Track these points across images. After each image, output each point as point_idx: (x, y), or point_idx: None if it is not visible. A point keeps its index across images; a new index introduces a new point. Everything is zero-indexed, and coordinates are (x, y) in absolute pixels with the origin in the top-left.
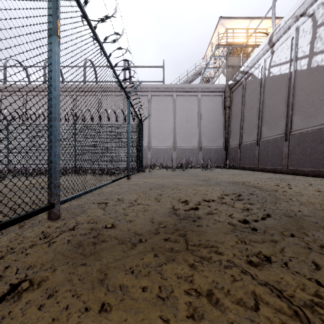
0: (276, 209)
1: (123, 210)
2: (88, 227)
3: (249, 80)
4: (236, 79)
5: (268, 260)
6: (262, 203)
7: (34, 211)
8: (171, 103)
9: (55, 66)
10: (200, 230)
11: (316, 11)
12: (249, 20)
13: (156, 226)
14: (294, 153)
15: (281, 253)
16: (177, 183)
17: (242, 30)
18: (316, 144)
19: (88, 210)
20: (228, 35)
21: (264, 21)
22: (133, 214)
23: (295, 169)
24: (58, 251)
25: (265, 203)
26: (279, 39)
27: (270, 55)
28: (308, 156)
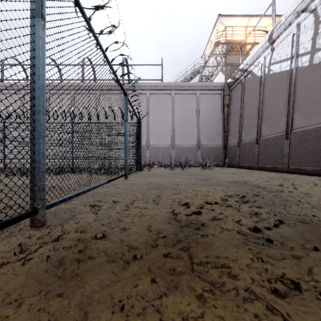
0: (288, 214)
1: (117, 215)
2: (74, 238)
3: (249, 78)
4: (235, 77)
5: (297, 288)
6: (271, 206)
7: (11, 219)
8: (170, 101)
9: (39, 52)
10: (205, 242)
11: (318, 6)
12: (248, 18)
13: (154, 236)
14: (295, 152)
15: (309, 276)
16: (177, 183)
17: (241, 28)
18: (319, 142)
19: (79, 215)
20: (227, 33)
21: (263, 18)
22: (129, 221)
23: (297, 168)
24: (32, 272)
25: (273, 206)
26: (280, 36)
27: (270, 52)
28: (310, 155)
